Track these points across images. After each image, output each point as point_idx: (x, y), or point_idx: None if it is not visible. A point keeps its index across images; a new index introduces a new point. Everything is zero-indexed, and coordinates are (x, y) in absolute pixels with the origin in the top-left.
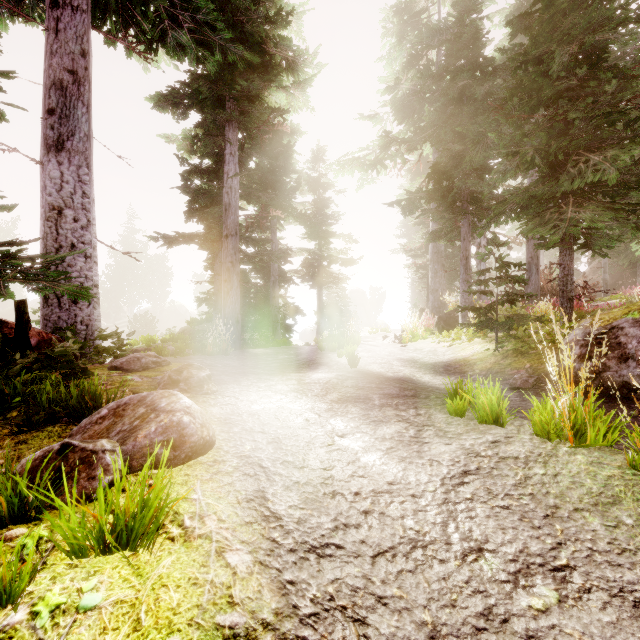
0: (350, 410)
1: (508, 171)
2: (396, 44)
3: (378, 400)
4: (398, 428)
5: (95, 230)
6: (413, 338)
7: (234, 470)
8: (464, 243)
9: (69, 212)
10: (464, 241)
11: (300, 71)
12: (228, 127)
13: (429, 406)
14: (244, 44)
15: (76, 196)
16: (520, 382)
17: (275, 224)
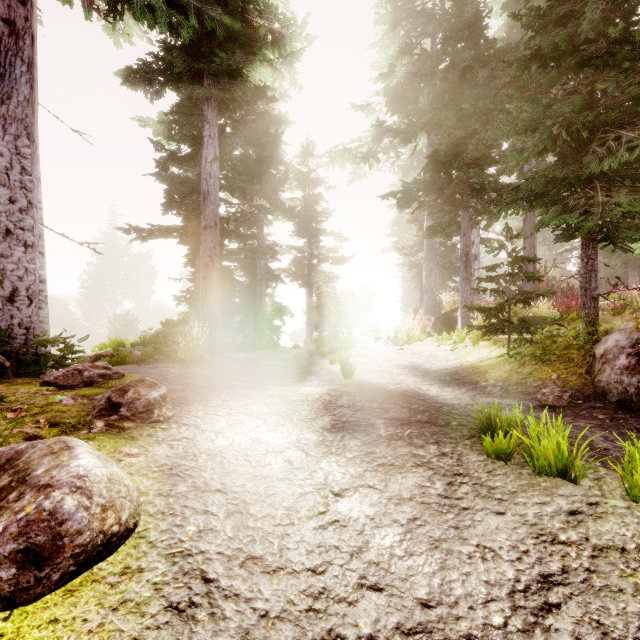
0: (348, 444)
1: (525, 150)
2: (390, 30)
3: (384, 428)
4: (418, 479)
5: (41, 215)
6: (409, 340)
7: (152, 596)
8: (464, 238)
9: (3, 191)
10: (464, 236)
11: (287, 45)
12: (207, 106)
13: (454, 440)
14: (222, 7)
15: (13, 172)
16: (552, 398)
17: (262, 219)
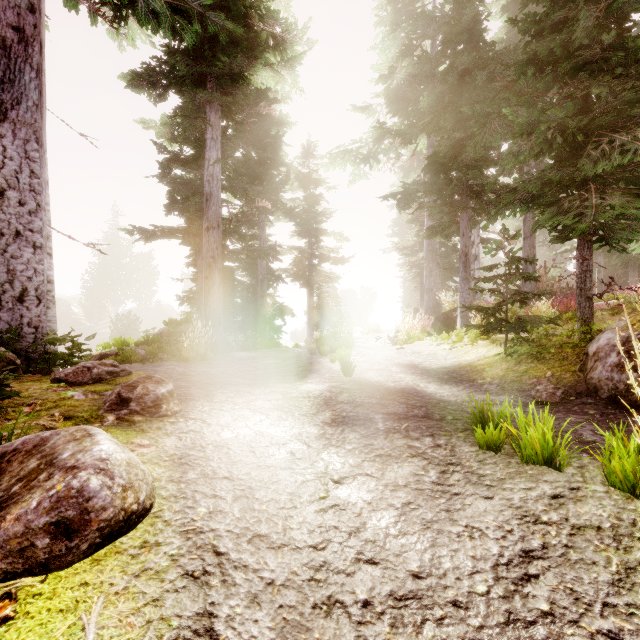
0: (347, 437)
1: (522, 153)
2: (390, 32)
3: (382, 422)
4: (413, 468)
5: (49, 217)
6: (409, 340)
7: (170, 565)
8: (463, 239)
9: (13, 194)
10: (463, 237)
11: (288, 49)
12: (209, 109)
13: (449, 432)
14: (225, 13)
15: (22, 175)
16: (546, 395)
17: (263, 219)
